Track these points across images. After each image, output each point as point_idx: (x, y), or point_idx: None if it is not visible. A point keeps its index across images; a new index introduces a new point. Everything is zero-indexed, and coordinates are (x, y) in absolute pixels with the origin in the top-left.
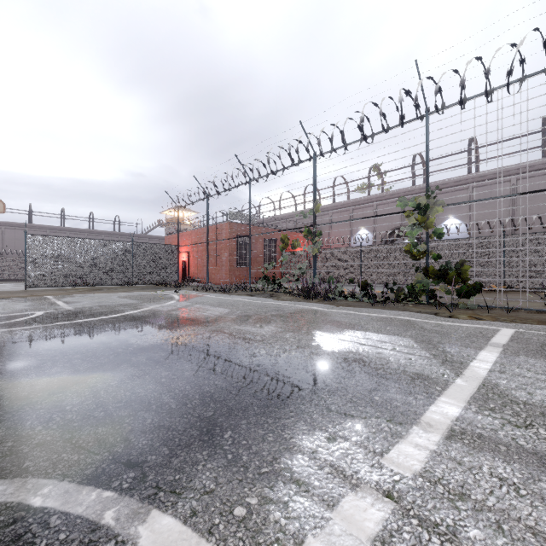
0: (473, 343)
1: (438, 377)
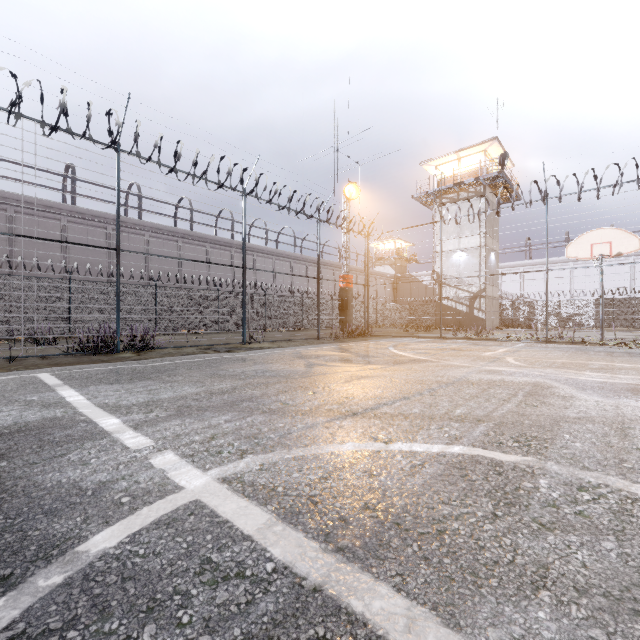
0: (39, 389)
1: (65, 414)
